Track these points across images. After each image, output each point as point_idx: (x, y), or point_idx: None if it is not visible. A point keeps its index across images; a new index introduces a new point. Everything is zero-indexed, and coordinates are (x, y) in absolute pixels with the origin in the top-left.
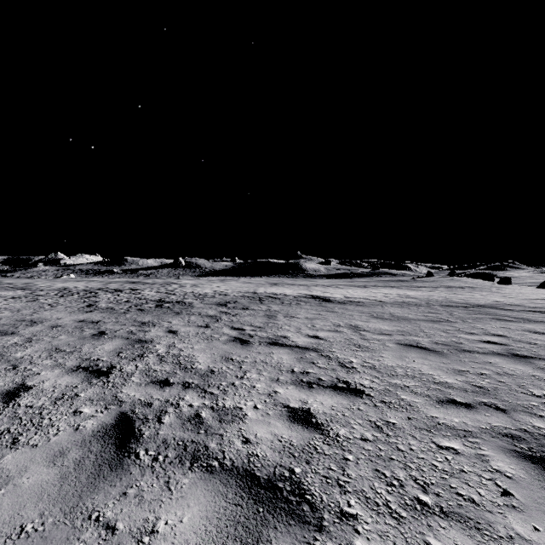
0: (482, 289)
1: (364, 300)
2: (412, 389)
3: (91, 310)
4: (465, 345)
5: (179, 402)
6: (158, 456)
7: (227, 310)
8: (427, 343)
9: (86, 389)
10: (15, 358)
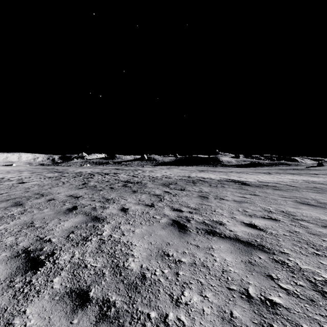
0: None
1: (276, 184)
2: None
3: (82, 187)
4: None
5: None
6: None
7: (169, 190)
8: None
9: None
10: None
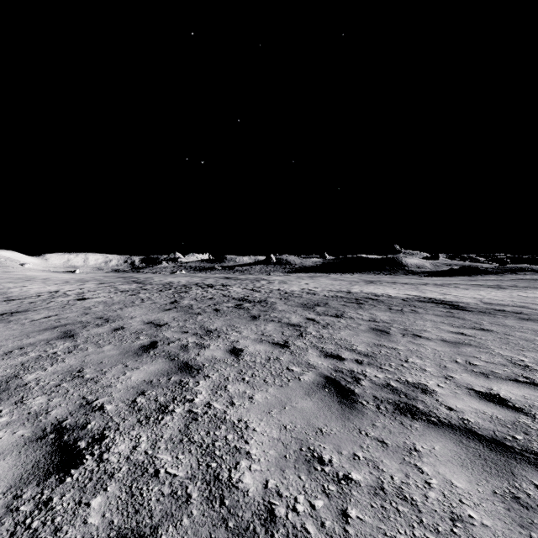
0: None
1: (522, 309)
2: None
3: (170, 308)
4: None
5: None
6: None
7: (315, 316)
8: None
9: None
10: (17, 385)
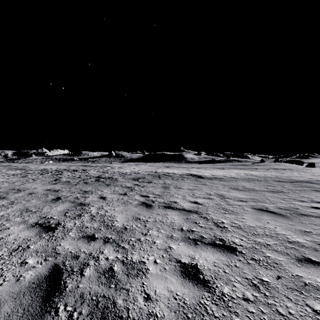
0: (297, 170)
1: (223, 177)
2: (273, 247)
3: (56, 183)
4: (301, 210)
5: (99, 255)
6: (74, 313)
7: (138, 183)
8: (273, 208)
9: (36, 242)
10: None
